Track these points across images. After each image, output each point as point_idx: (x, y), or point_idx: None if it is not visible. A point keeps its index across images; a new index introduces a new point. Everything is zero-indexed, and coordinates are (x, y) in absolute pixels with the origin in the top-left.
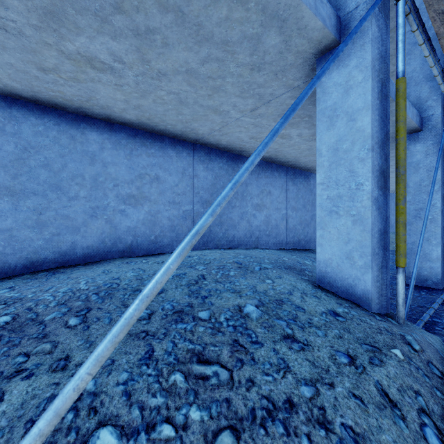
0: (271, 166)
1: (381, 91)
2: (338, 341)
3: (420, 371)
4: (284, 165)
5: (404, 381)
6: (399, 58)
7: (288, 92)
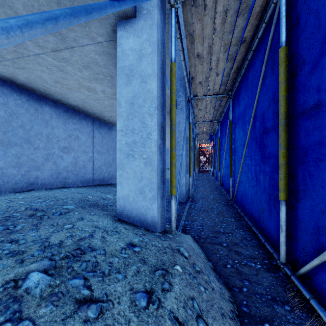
0: (79, 114)
1: (162, 67)
2: (137, 278)
3: (191, 276)
4: (91, 116)
5: (185, 294)
6: (172, 48)
7: (92, 45)
